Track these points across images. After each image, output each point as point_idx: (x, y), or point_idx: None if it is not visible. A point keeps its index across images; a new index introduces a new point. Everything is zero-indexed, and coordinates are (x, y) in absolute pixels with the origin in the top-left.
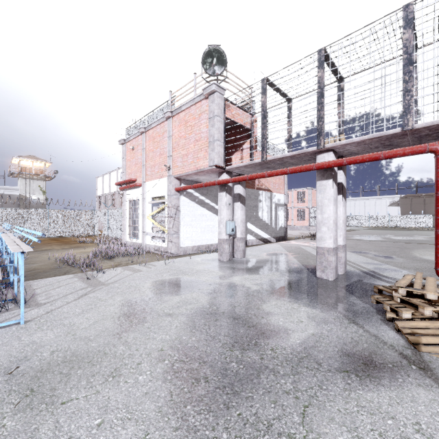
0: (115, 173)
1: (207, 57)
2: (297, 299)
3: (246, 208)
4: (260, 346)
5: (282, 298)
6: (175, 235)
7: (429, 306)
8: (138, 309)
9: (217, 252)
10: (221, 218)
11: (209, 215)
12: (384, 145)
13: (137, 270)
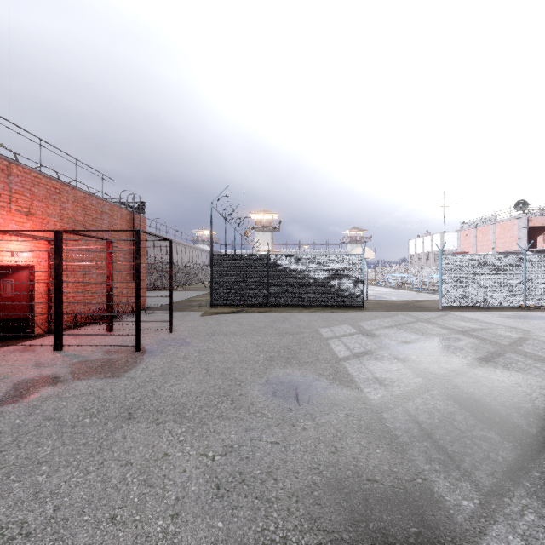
0: (429, 237)
1: (517, 203)
2: None
3: None
4: None
5: None
6: None
7: None
8: None
9: None
10: None
11: None
12: None
13: None
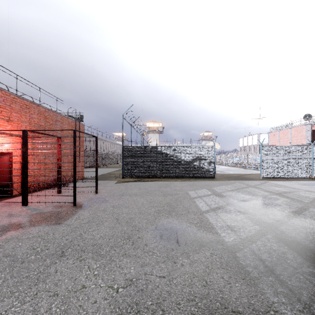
0: (251, 136)
1: (305, 116)
2: None
3: None
4: None
5: None
6: None
7: None
8: None
9: None
10: None
11: None
12: None
13: None
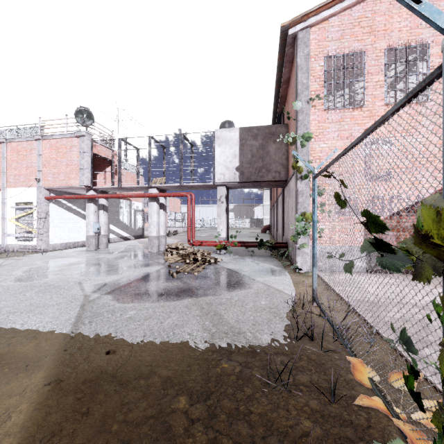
0: None
1: (79, 112)
2: (133, 258)
3: (109, 213)
4: (113, 267)
5: (126, 259)
6: (46, 235)
7: (175, 251)
8: (46, 268)
9: (84, 247)
10: (89, 221)
11: (76, 219)
12: (178, 188)
13: (20, 259)
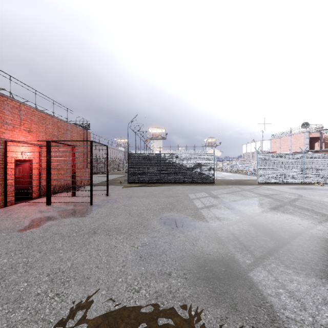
0: (254, 143)
1: (303, 124)
2: None
3: None
4: None
5: None
6: None
7: None
8: None
9: None
10: None
11: None
12: None
13: None
